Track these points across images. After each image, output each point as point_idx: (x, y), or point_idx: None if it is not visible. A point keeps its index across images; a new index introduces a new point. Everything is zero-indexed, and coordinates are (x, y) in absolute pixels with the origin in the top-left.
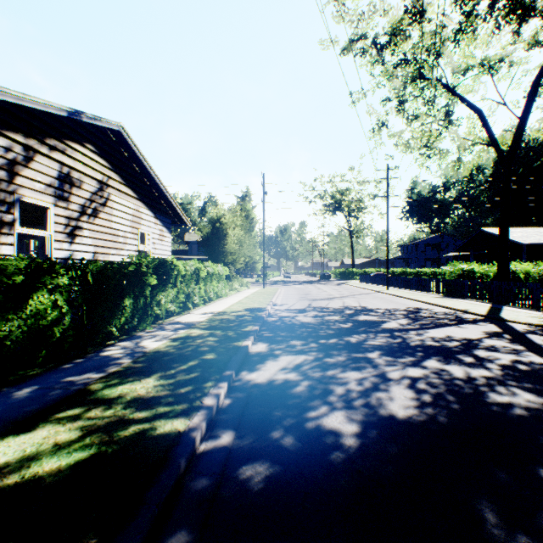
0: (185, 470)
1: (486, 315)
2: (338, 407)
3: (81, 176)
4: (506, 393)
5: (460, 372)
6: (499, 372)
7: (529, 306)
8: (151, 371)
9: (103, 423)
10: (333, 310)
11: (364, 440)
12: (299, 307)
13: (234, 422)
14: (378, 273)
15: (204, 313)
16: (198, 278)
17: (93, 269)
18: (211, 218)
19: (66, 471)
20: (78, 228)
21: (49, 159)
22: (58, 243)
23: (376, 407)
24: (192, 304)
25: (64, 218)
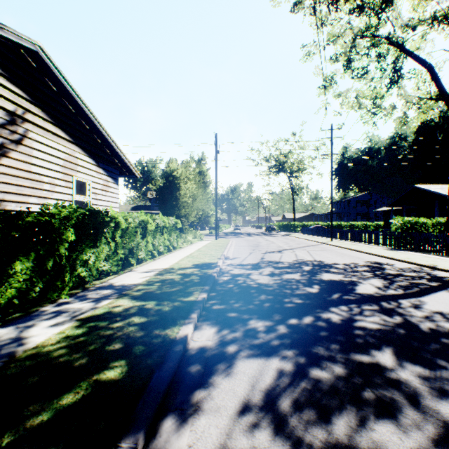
0: None
1: None
2: None
3: None
4: None
5: None
6: None
7: None
8: None
9: None
10: (290, 266)
11: None
12: (252, 261)
13: None
14: (317, 226)
15: (148, 271)
16: (146, 231)
17: None
18: (164, 172)
19: None
20: None
21: None
22: None
23: None
24: (139, 258)
25: None
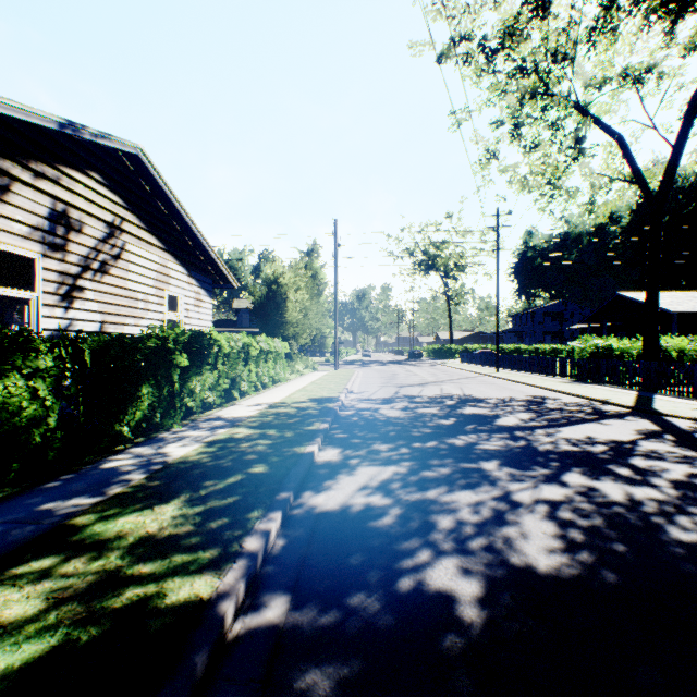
0: (205, 674)
1: (634, 406)
2: (448, 552)
3: (82, 215)
4: (692, 526)
5: (617, 493)
6: (672, 491)
7: (688, 395)
8: (171, 492)
9: (84, 586)
10: (429, 401)
11: (492, 612)
12: (383, 396)
13: (290, 580)
14: (484, 351)
15: (255, 404)
16: (248, 357)
17: (94, 344)
18: (266, 278)
19: (2, 683)
20: (78, 288)
21: (34, 190)
22: (49, 309)
23: (504, 552)
24: (239, 392)
25: (58, 274)
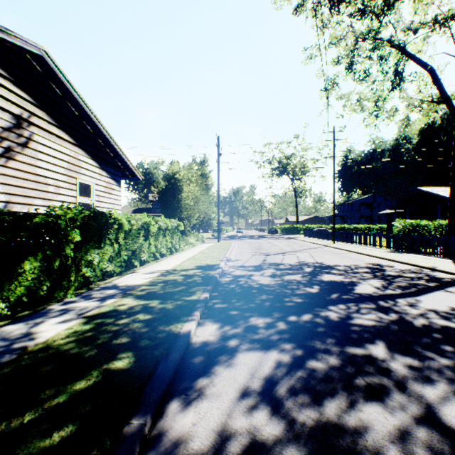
0: None
1: None
2: None
3: None
4: None
5: None
6: None
7: None
8: None
9: None
10: (291, 268)
11: None
12: (254, 263)
13: None
14: (320, 229)
15: (151, 272)
16: (149, 233)
17: None
18: (167, 174)
19: None
20: None
21: None
22: None
23: None
24: (141, 260)
25: None
